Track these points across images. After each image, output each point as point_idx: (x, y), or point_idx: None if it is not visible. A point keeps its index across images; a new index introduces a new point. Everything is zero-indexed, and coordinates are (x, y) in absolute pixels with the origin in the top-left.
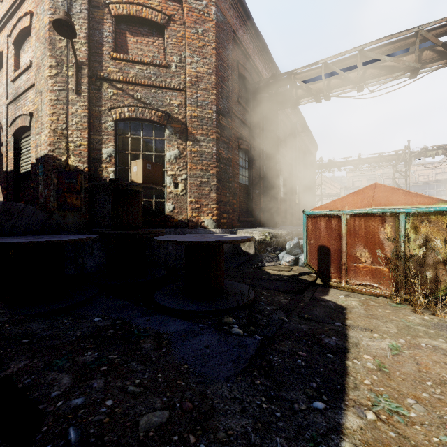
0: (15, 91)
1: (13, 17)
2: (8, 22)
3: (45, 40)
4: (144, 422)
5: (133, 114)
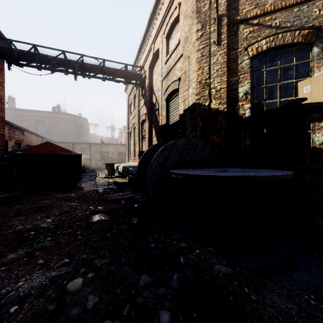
0: (167, 69)
1: (165, 20)
2: (162, 26)
3: (193, 12)
4: None
5: (271, 44)
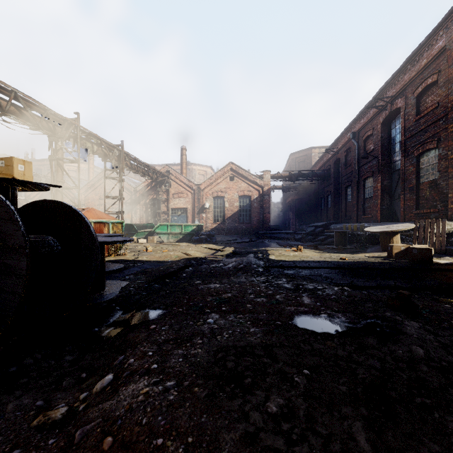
0: None
1: None
2: None
3: None
4: (184, 260)
5: None
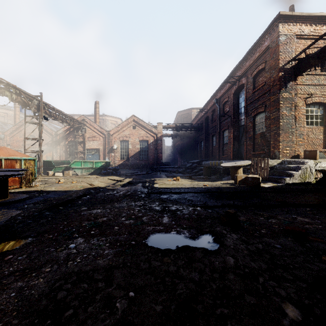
0: None
1: None
2: None
3: None
4: (84, 190)
5: None
